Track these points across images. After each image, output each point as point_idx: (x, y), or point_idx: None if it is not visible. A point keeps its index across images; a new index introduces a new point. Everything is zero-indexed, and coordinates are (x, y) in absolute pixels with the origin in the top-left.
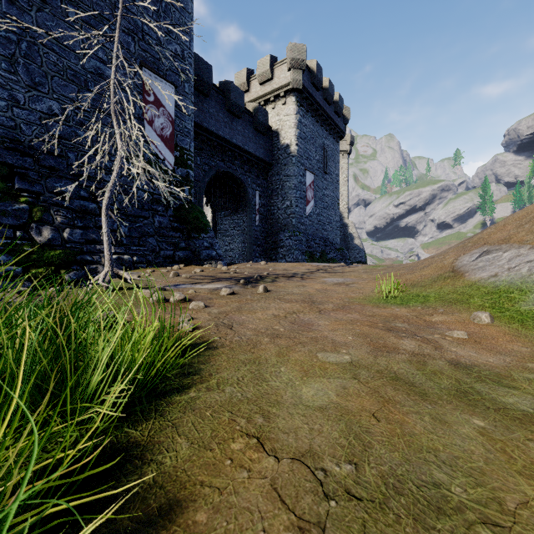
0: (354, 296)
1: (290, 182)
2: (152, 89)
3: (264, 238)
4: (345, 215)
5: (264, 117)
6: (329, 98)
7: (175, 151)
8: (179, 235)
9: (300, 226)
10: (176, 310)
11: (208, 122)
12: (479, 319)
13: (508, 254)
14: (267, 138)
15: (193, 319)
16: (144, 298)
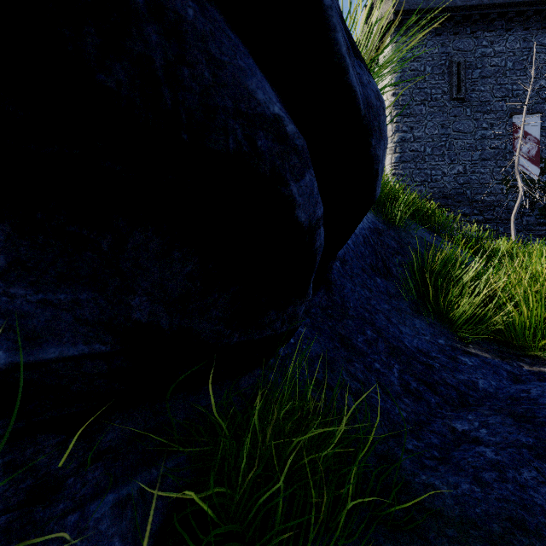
0: None
1: None
2: (519, 127)
3: None
4: None
5: None
6: None
7: (540, 164)
8: (545, 228)
9: None
10: None
11: None
12: None
13: None
14: None
15: None
16: None
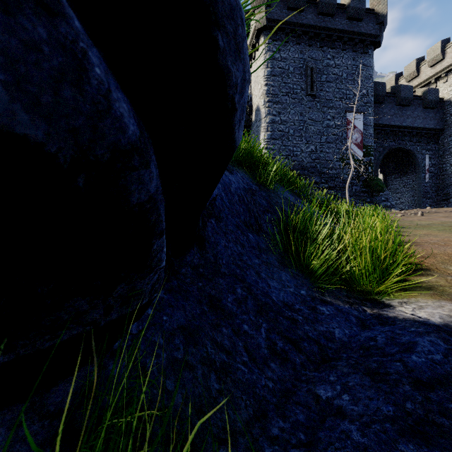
0: None
1: None
2: (350, 121)
3: (434, 191)
4: None
5: (433, 95)
6: None
7: (363, 149)
8: (366, 195)
9: None
10: None
11: (382, 119)
12: None
13: None
14: (437, 110)
15: None
16: None
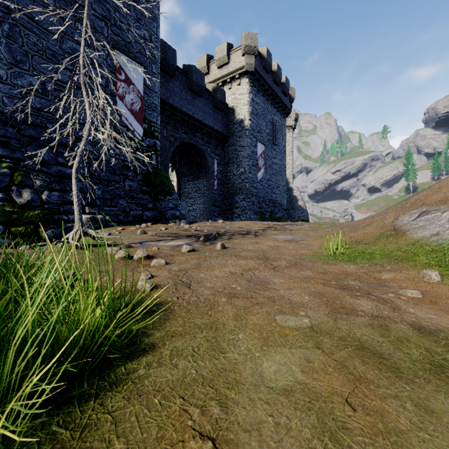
0: (304, 253)
1: (244, 152)
2: (123, 69)
3: (221, 200)
4: (291, 181)
5: (221, 95)
6: (277, 80)
7: (144, 123)
8: (147, 197)
9: (253, 190)
10: (138, 268)
11: (173, 99)
12: (429, 277)
13: (447, 214)
14: (224, 114)
15: (153, 277)
16: (110, 255)
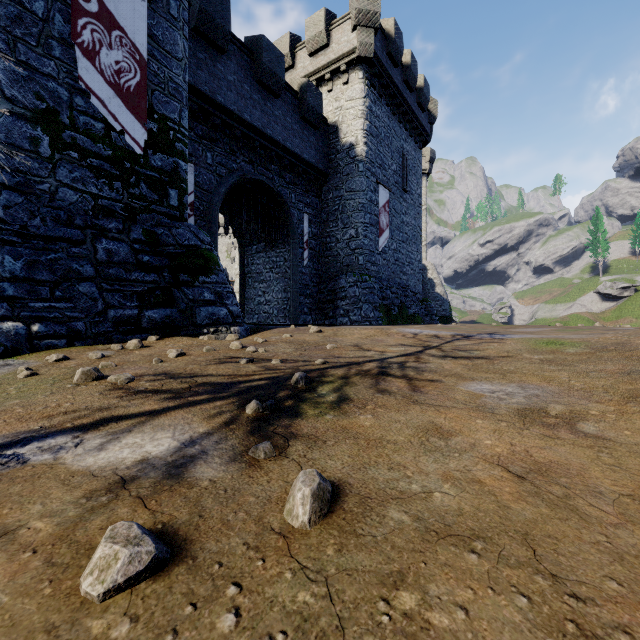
0: None
1: (356, 200)
2: None
3: (315, 284)
4: (423, 255)
5: (315, 100)
6: (410, 81)
7: (149, 120)
8: (154, 279)
9: (371, 267)
10: None
11: (224, 95)
12: None
13: None
14: (320, 135)
15: None
16: None
